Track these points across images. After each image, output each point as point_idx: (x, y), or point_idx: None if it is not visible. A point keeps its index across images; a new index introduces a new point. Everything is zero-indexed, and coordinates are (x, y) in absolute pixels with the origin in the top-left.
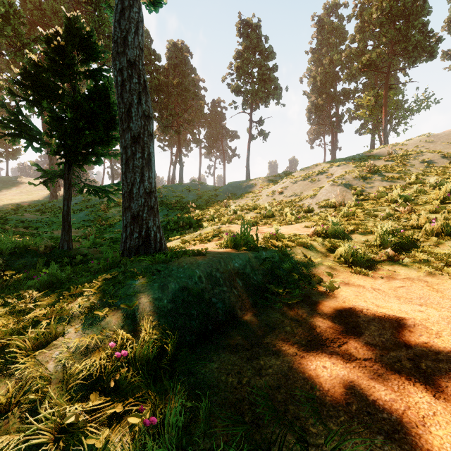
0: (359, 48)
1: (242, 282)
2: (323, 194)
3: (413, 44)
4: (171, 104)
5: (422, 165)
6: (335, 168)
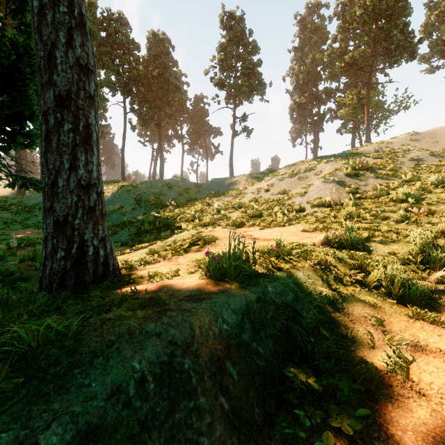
0: (340, 48)
1: (238, 370)
2: (315, 191)
3: (395, 43)
4: (151, 97)
5: (412, 163)
6: (323, 165)
